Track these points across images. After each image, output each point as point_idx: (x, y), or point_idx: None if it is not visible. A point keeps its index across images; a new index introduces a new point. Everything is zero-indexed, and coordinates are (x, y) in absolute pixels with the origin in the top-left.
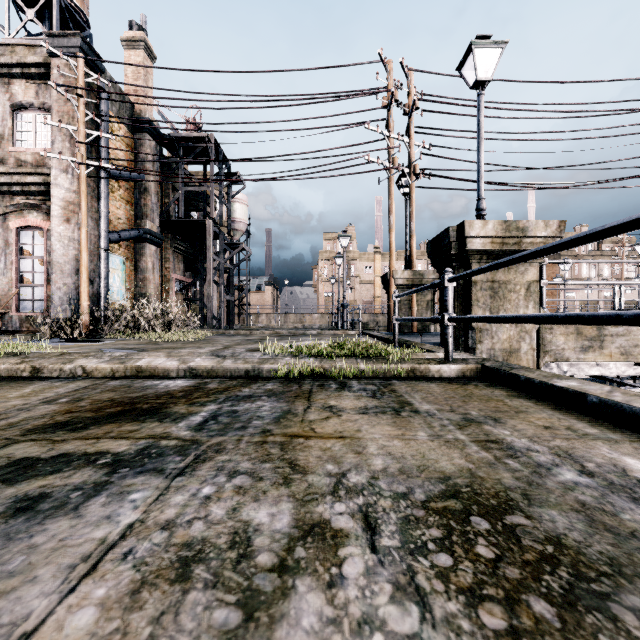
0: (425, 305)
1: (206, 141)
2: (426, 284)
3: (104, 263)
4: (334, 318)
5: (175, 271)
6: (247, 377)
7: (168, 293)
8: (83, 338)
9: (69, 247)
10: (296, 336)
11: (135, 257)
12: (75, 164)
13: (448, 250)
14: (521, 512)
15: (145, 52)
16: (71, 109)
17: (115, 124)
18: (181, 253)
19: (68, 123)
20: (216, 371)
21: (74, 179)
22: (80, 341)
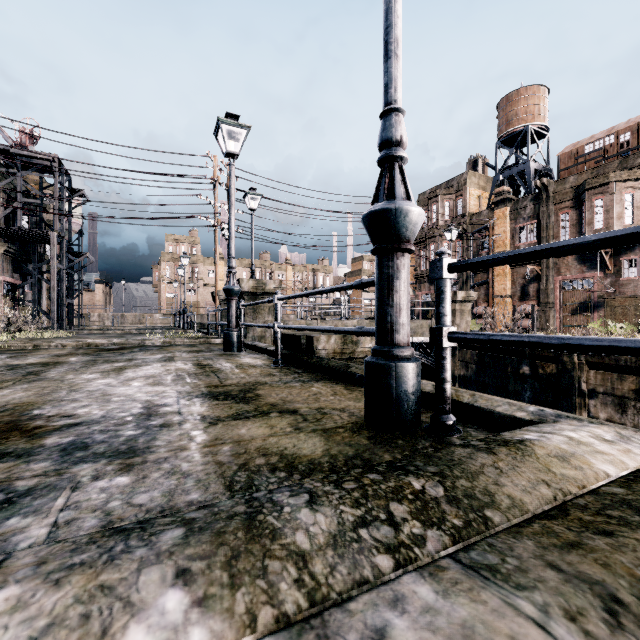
0: None
1: (51, 162)
2: None
3: None
4: (177, 319)
5: (4, 273)
6: (140, 345)
7: None
8: None
9: None
10: None
11: None
12: None
13: None
14: (202, 350)
15: None
16: None
17: None
18: (10, 255)
19: None
20: (126, 344)
21: None
22: None
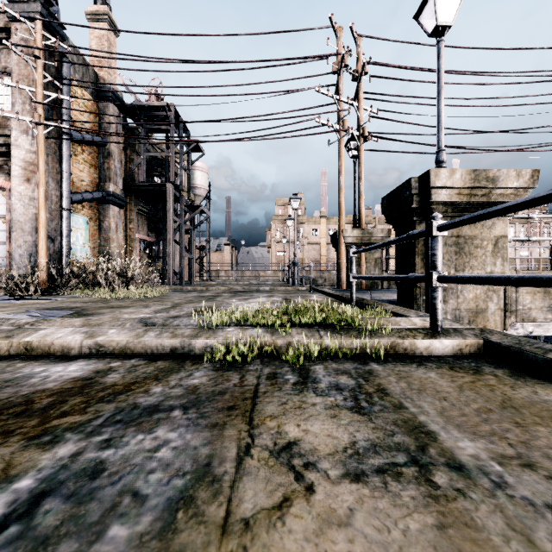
0: (373, 262)
1: (166, 109)
2: (374, 242)
3: (66, 222)
4: (285, 274)
5: (139, 231)
6: (173, 357)
7: (132, 251)
8: (38, 295)
9: (29, 206)
10: (249, 292)
11: (99, 217)
12: (32, 124)
13: (408, 203)
14: None
15: (108, 25)
16: (31, 72)
17: (78, 91)
18: (145, 215)
19: (28, 86)
20: (132, 348)
21: (34, 140)
22: (27, 299)
